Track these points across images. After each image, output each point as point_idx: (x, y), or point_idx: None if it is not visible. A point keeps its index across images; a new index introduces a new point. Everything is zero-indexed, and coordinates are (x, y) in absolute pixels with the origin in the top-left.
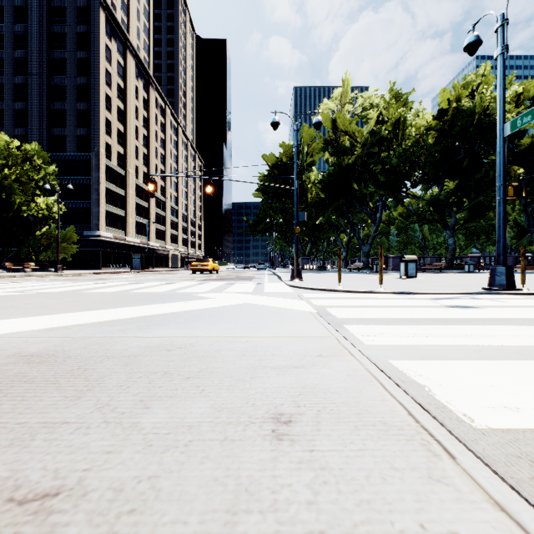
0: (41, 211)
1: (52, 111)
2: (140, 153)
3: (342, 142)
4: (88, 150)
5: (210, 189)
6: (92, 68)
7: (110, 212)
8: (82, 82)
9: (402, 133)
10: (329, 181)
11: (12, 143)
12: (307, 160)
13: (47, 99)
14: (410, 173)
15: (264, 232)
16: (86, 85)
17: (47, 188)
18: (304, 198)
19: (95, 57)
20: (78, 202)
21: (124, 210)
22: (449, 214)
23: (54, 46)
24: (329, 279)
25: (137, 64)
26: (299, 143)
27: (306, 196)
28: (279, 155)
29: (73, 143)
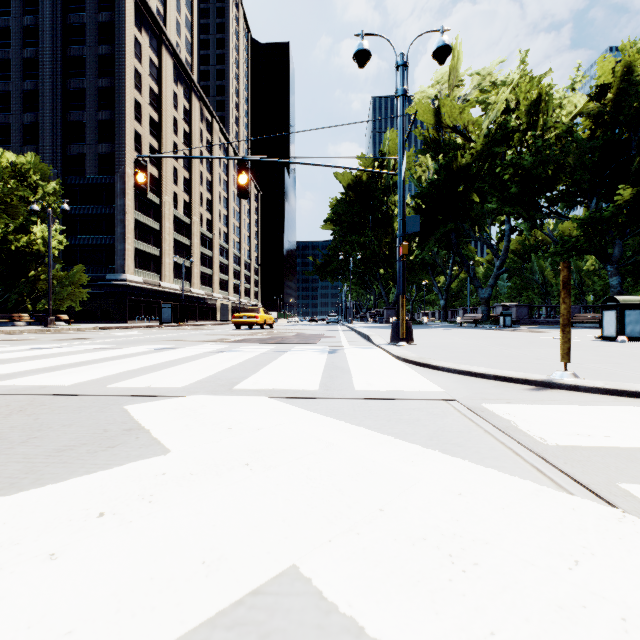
0: (35, 244)
1: (69, 123)
2: (180, 176)
3: (449, 140)
4: (111, 171)
5: (244, 179)
6: (116, 66)
7: (140, 250)
8: (104, 84)
9: (543, 119)
10: (432, 195)
11: (5, 158)
12: (393, 177)
13: (61, 108)
14: (555, 179)
15: (336, 274)
16: (109, 89)
17: (34, 209)
18: (389, 229)
19: (120, 52)
20: (100, 237)
21: (159, 248)
22: (614, 240)
23: (71, 41)
24: (463, 340)
25: (175, 65)
26: (406, 90)
27: (392, 226)
28: (355, 173)
29: (93, 163)
